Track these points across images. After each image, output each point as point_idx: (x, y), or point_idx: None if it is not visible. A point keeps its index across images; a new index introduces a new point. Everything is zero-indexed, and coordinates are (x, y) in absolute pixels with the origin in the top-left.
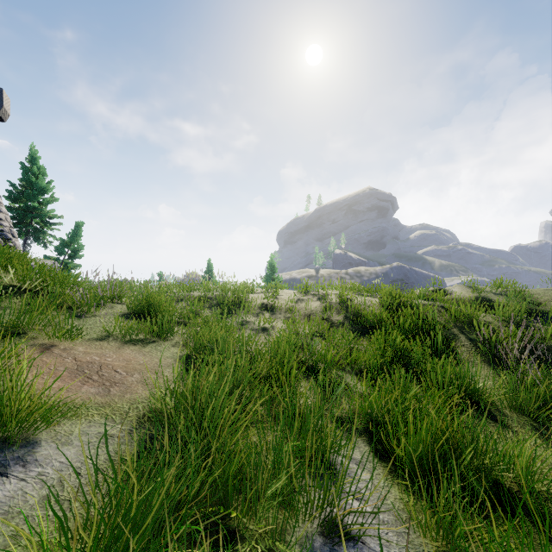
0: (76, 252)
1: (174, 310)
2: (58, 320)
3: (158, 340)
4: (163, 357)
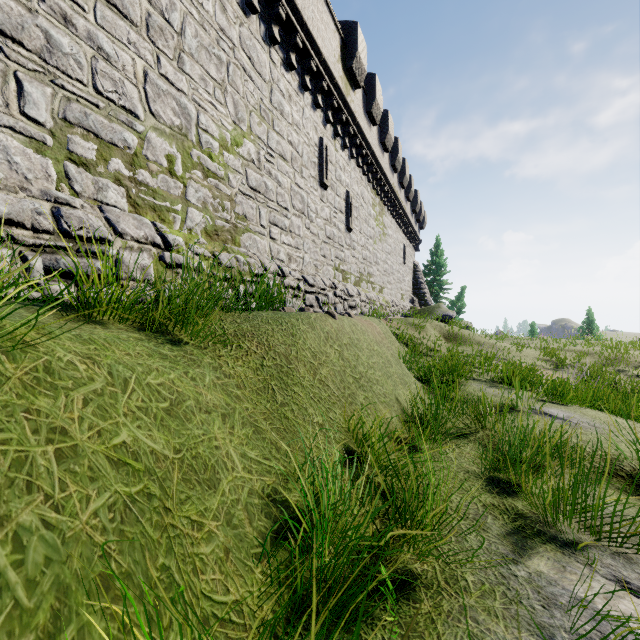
0: (459, 309)
1: (566, 357)
2: (509, 356)
3: (559, 370)
4: (565, 376)
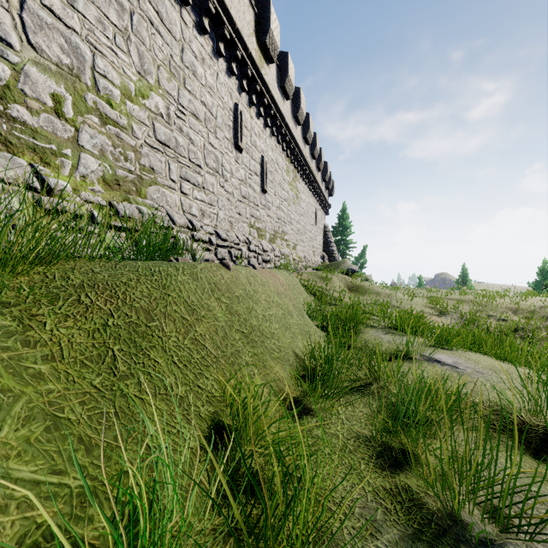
0: (362, 264)
1: (447, 304)
2: (402, 304)
3: (443, 316)
4: (447, 321)
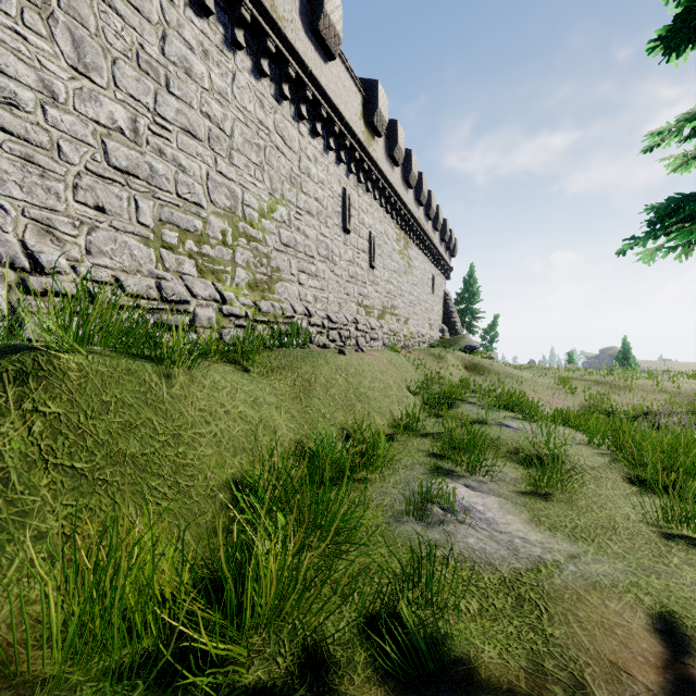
0: (493, 338)
1: (576, 386)
2: (524, 385)
3: (567, 398)
4: (570, 403)
